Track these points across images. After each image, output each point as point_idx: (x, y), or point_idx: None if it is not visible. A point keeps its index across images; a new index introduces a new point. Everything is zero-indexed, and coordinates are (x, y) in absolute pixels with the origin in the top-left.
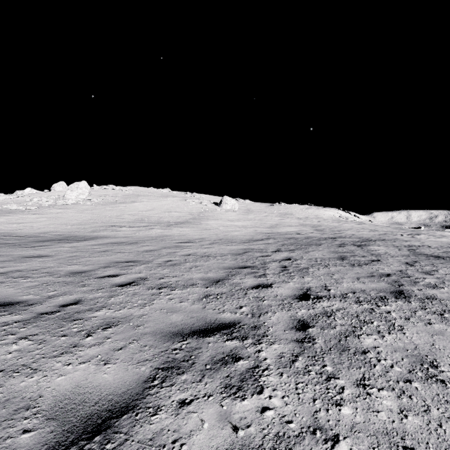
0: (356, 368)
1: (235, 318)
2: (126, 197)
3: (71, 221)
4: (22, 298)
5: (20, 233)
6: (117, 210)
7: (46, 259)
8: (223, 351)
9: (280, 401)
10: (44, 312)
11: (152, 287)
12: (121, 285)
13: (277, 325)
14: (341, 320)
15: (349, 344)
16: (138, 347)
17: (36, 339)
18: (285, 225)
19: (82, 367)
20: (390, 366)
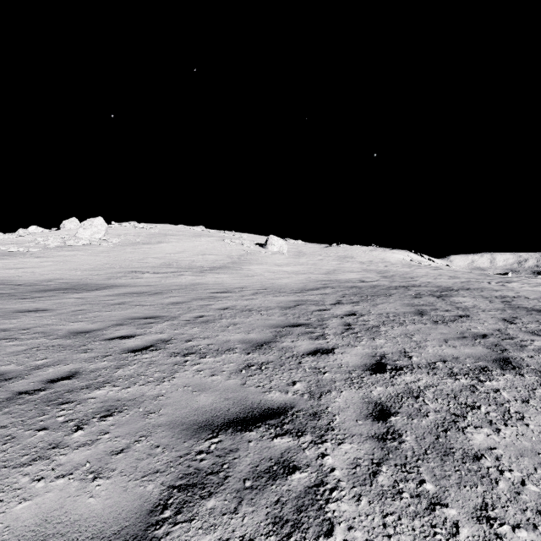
0: (470, 487)
1: (287, 400)
2: (150, 237)
3: (82, 265)
4: None
5: (17, 281)
6: (139, 252)
7: (44, 314)
8: (270, 456)
9: None
10: (24, 391)
11: (176, 353)
12: (134, 351)
13: (345, 411)
14: (434, 404)
15: (452, 443)
16: (147, 449)
17: (1, 435)
18: (345, 270)
19: (59, 484)
20: (520, 483)
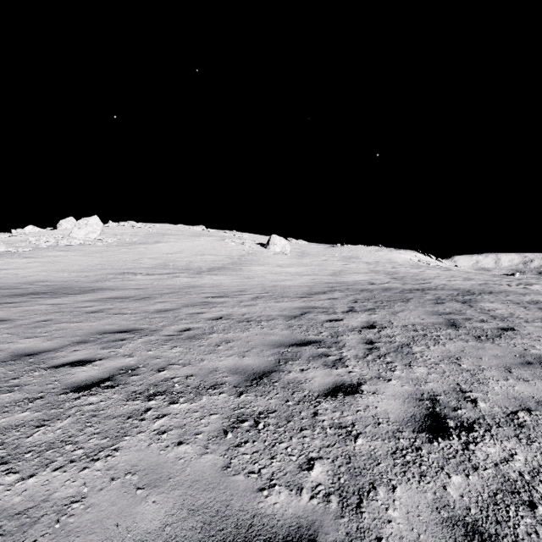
0: None
1: (301, 514)
2: (148, 237)
3: (71, 266)
4: None
5: None
6: (134, 253)
7: None
8: None
9: None
10: None
11: (138, 392)
12: (81, 388)
13: None
14: None
15: None
16: None
17: None
18: (352, 272)
19: None
20: None
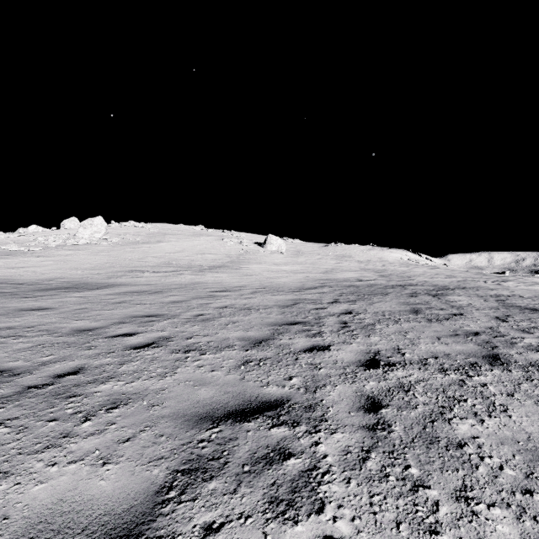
0: (451, 471)
1: (284, 393)
2: (150, 236)
3: (83, 265)
4: (8, 365)
5: (19, 280)
6: (139, 252)
7: (47, 313)
8: (267, 444)
9: (348, 525)
10: (33, 385)
11: (177, 349)
12: (137, 348)
13: (339, 404)
14: (423, 397)
15: (438, 432)
16: (152, 438)
17: (15, 426)
18: (343, 270)
19: (71, 469)
20: (499, 467)
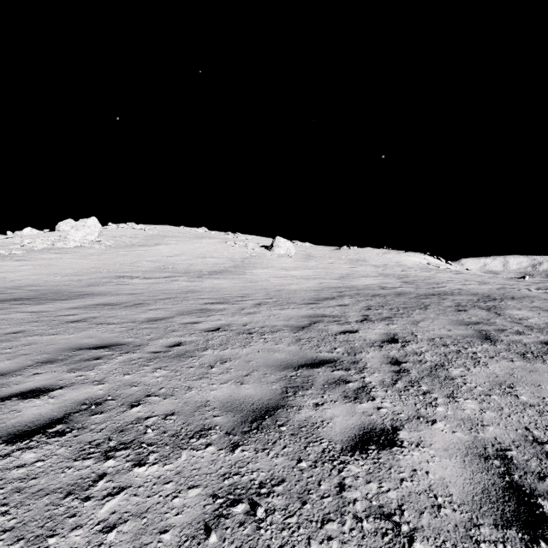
0: None
1: None
2: (148, 239)
3: (65, 269)
4: None
5: None
6: (133, 255)
7: None
8: None
9: None
10: None
11: (94, 444)
12: (18, 436)
13: None
14: None
15: None
16: None
17: None
18: (360, 275)
19: None
20: None
